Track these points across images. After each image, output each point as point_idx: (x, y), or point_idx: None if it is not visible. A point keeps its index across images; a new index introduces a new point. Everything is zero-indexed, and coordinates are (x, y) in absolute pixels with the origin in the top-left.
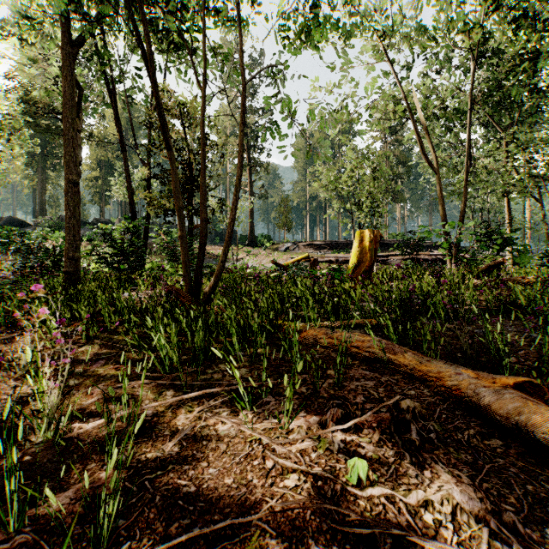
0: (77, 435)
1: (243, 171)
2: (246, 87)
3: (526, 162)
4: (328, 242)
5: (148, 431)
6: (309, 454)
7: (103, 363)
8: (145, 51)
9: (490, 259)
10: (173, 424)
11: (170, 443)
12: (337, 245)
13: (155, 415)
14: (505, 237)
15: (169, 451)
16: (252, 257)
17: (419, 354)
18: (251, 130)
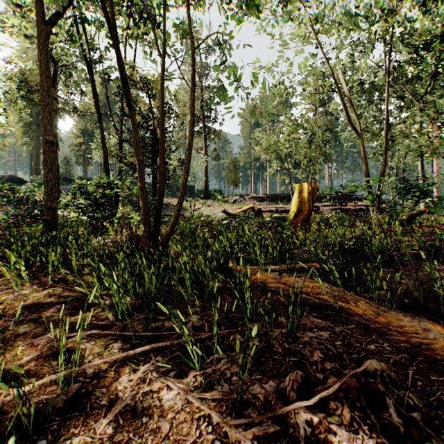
0: (3, 404)
1: (199, 138)
2: (202, 69)
3: (437, 127)
4: (269, 195)
5: (83, 400)
6: (269, 442)
7: (59, 308)
8: (108, 20)
9: (408, 209)
10: (113, 388)
11: (104, 419)
12: (276, 198)
13: (96, 376)
14: (422, 190)
15: (100, 433)
16: (207, 208)
17: (374, 303)
18: (206, 104)
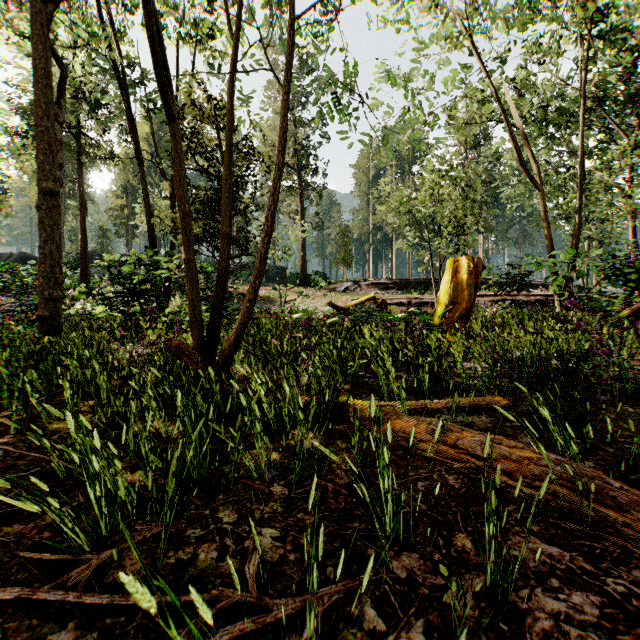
0: None
1: (293, 197)
2: (297, 94)
3: None
4: (397, 280)
5: None
6: None
7: None
8: None
9: (621, 300)
10: None
11: None
12: (408, 284)
13: None
14: None
15: None
16: (304, 299)
17: None
18: (303, 147)
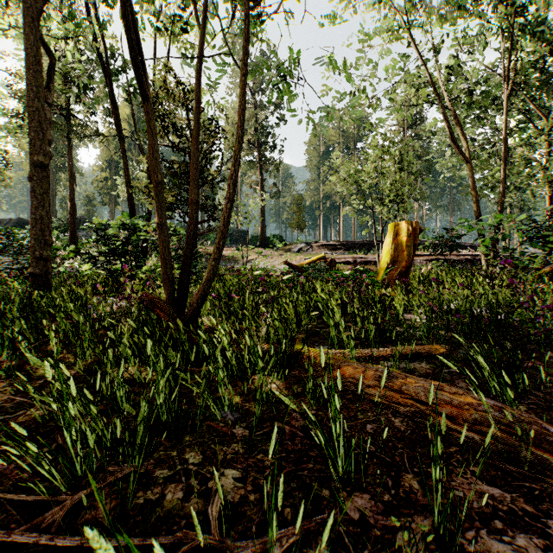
0: None
1: (254, 170)
2: (257, 81)
3: None
4: (344, 242)
5: None
6: None
7: None
8: None
9: (540, 259)
10: None
11: None
12: (353, 246)
13: None
14: None
15: None
16: (263, 259)
17: None
18: (263, 126)
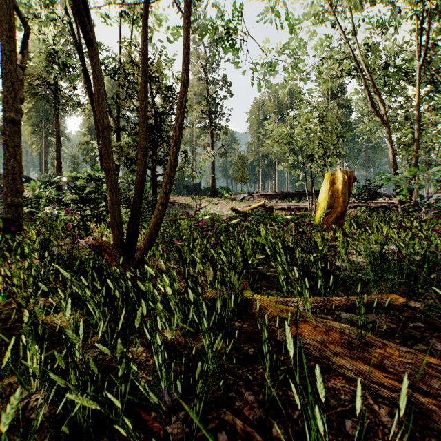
0: None
1: (206, 134)
2: (208, 61)
3: None
4: (279, 192)
5: None
6: None
7: None
8: None
9: None
10: None
11: None
12: (287, 195)
13: None
14: None
15: None
16: (213, 206)
17: None
18: (213, 99)
